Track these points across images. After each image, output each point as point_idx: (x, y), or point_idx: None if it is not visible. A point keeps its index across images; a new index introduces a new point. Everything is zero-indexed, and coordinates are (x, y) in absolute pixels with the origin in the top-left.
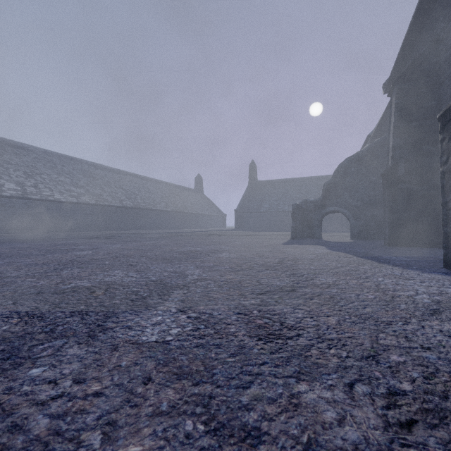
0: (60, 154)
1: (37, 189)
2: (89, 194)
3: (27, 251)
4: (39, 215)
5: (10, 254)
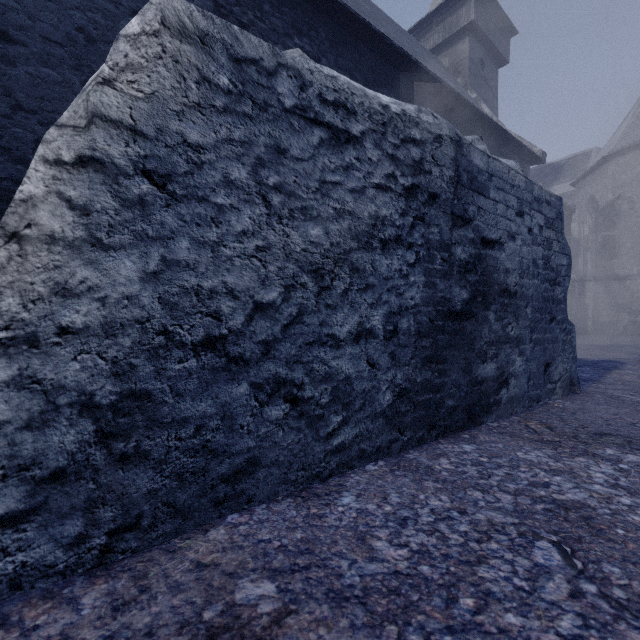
0: None
1: None
2: None
3: None
4: None
5: None
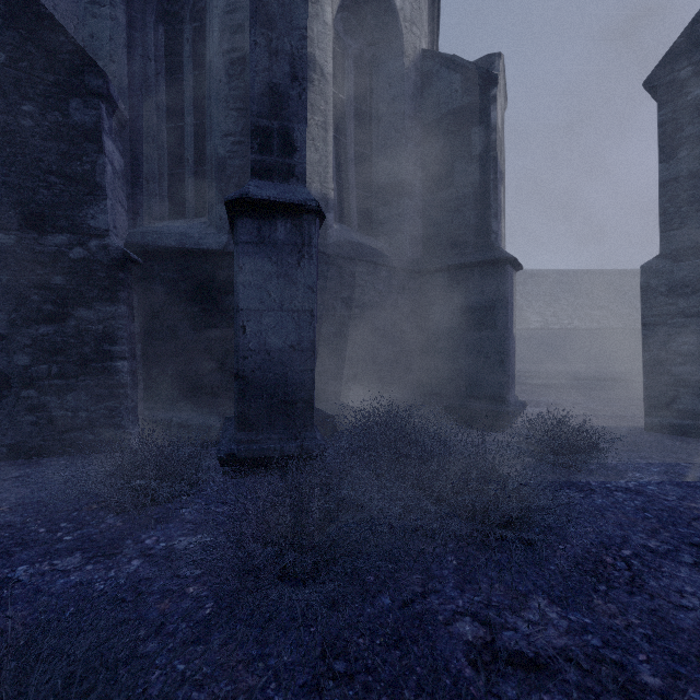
0: (575, 271)
1: (556, 318)
2: (614, 315)
3: (582, 380)
4: (558, 345)
5: (575, 381)
